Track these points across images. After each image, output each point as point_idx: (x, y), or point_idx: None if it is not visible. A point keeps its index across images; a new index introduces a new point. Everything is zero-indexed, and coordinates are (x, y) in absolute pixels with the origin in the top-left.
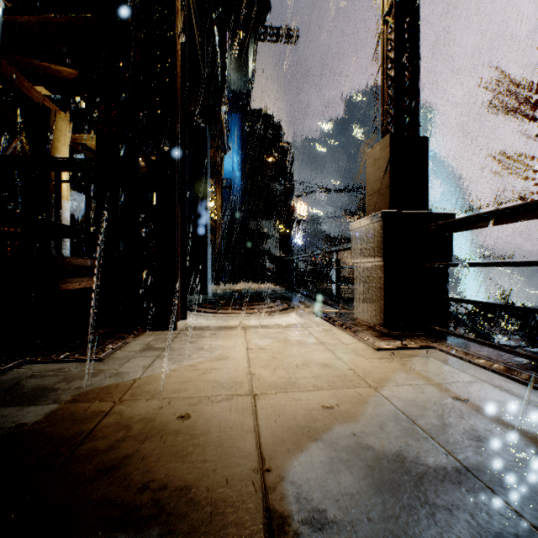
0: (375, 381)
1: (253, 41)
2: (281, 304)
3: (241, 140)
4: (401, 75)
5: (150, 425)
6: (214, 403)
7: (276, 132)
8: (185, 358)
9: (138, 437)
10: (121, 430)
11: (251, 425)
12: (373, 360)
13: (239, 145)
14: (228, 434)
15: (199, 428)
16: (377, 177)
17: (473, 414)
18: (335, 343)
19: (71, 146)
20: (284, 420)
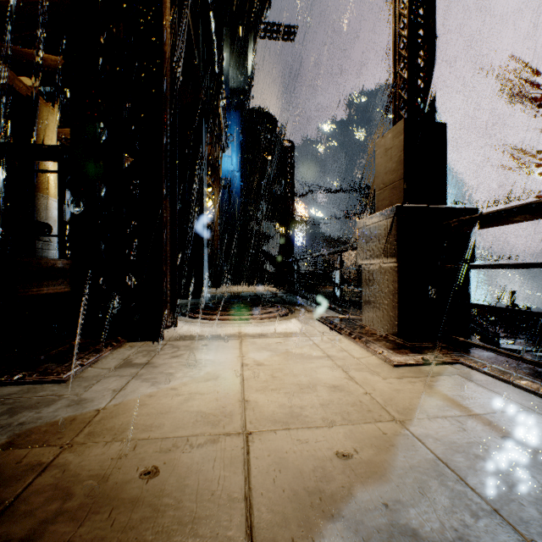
0: (399, 411)
1: (253, 38)
2: (281, 309)
3: (240, 139)
4: (416, 54)
5: (100, 490)
6: (194, 448)
7: (276, 131)
8: (166, 378)
9: (76, 513)
10: (56, 500)
11: (241, 489)
12: (392, 380)
13: (239, 143)
14: (207, 505)
15: (167, 494)
16: (389, 169)
17: (540, 465)
18: (344, 357)
19: (61, 143)
20: (286, 479)
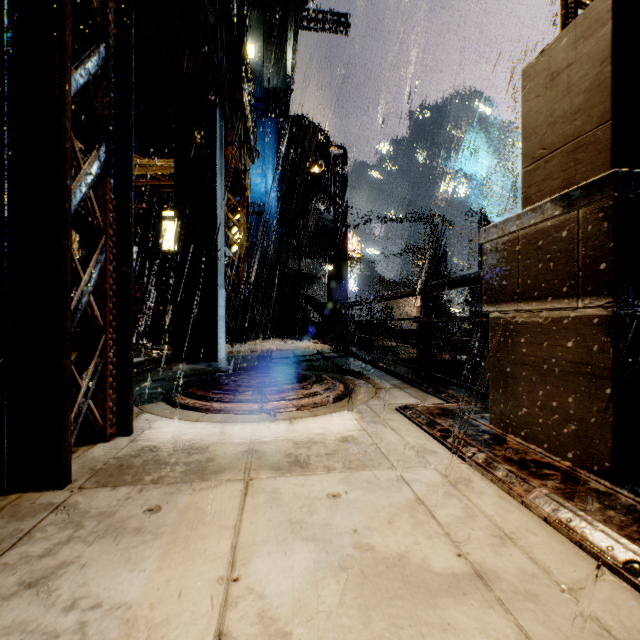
0: None
1: (293, 26)
2: (332, 386)
3: (277, 154)
4: None
5: None
6: None
7: (322, 144)
8: None
9: None
10: None
11: None
12: None
13: (275, 159)
14: None
15: None
16: (563, 111)
17: None
18: (529, 580)
19: None
20: None
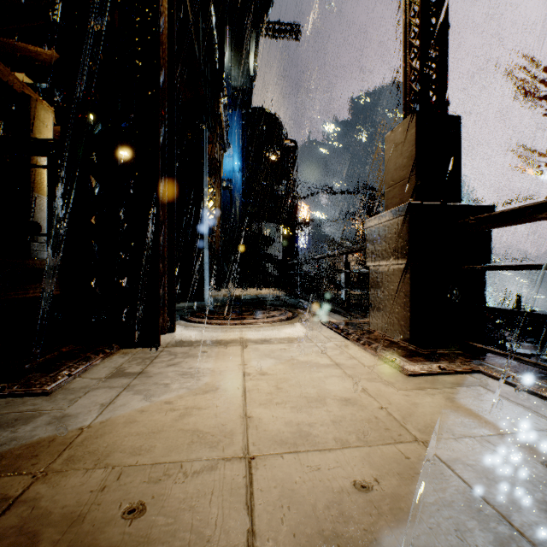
0: (421, 429)
1: (254, 36)
2: (284, 313)
3: (242, 140)
4: (428, 43)
5: (73, 534)
6: (188, 476)
7: (278, 131)
8: (161, 390)
9: None
10: None
11: (243, 533)
12: (408, 391)
13: (240, 144)
14: None
15: (154, 540)
16: (399, 165)
17: None
18: (354, 365)
19: None
20: (297, 519)
